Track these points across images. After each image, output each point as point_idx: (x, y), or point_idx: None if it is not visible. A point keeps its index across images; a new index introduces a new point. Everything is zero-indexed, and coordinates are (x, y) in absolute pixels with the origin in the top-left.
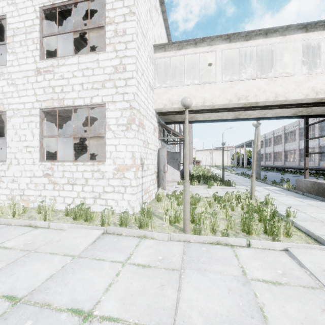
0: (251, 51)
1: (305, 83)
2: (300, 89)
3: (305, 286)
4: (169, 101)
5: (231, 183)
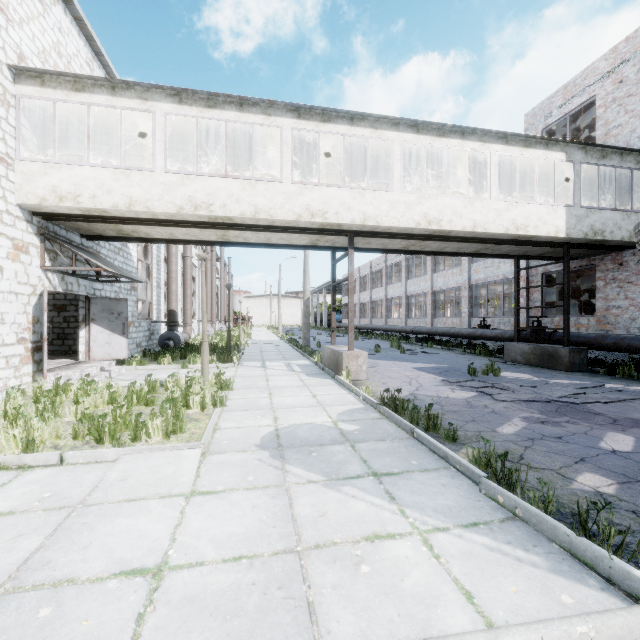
0: (245, 128)
1: (298, 197)
2: (291, 205)
3: (54, 508)
4: (53, 193)
5: (247, 357)
